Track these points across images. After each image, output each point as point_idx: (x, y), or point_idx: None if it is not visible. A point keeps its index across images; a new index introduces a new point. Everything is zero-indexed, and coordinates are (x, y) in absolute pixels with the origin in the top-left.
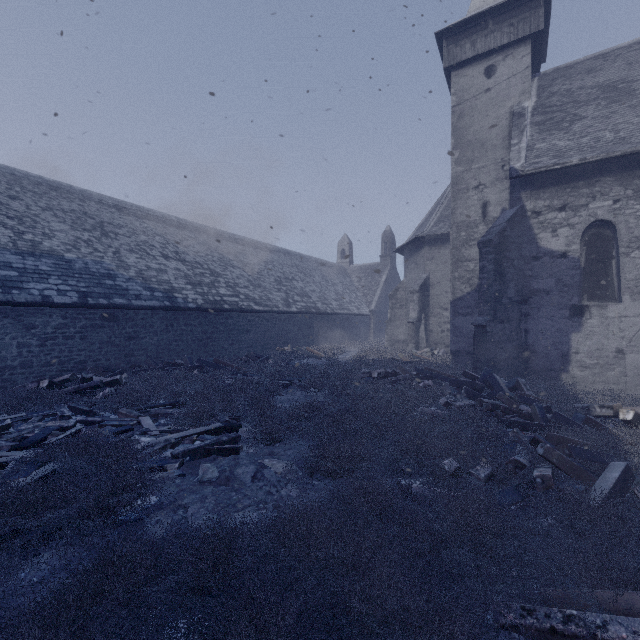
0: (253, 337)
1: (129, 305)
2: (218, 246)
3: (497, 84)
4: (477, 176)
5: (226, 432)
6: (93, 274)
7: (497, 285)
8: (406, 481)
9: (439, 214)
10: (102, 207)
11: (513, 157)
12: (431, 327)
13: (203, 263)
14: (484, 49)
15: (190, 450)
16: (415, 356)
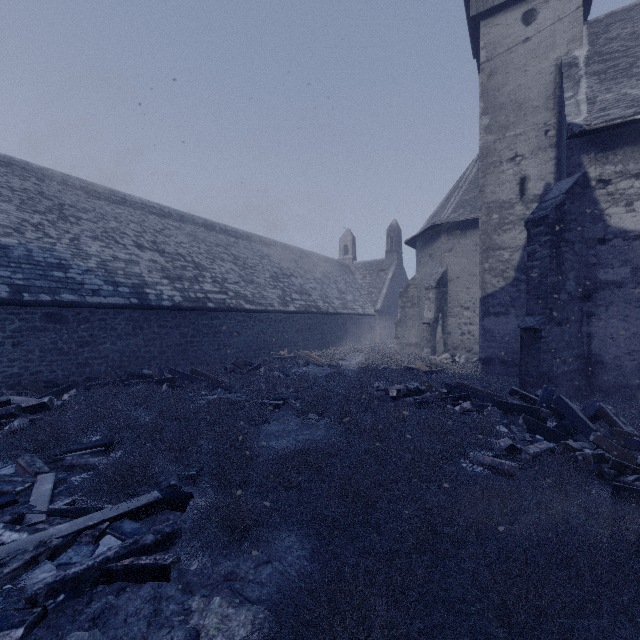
0: (244, 340)
1: (82, 302)
2: (206, 237)
3: (538, 32)
4: (513, 145)
5: (166, 508)
6: (37, 264)
7: (554, 276)
8: None
9: (458, 199)
10: (66, 188)
11: (570, 112)
12: (449, 329)
13: (186, 255)
14: None
15: (67, 580)
16: (435, 364)
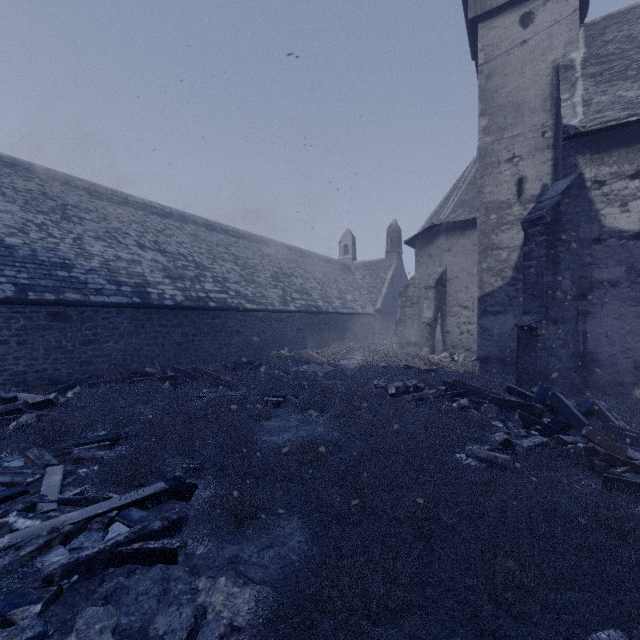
0: (244, 339)
1: (85, 301)
2: (207, 237)
3: (536, 34)
4: (510, 146)
5: (172, 498)
6: (41, 263)
7: (550, 275)
8: None
9: (457, 199)
10: (68, 189)
11: (566, 113)
12: (448, 328)
13: (187, 255)
14: None
15: (80, 561)
16: (434, 363)
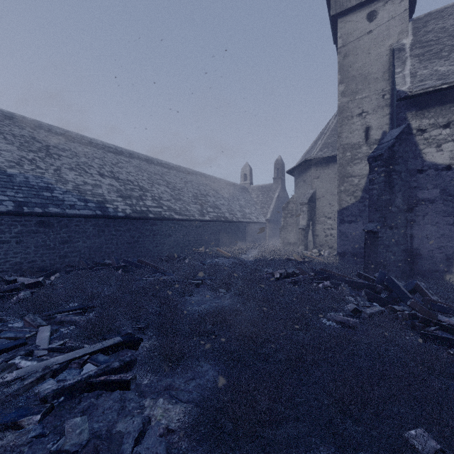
0: (174, 240)
1: (63, 213)
2: (148, 168)
3: (378, 26)
4: (360, 105)
5: (125, 347)
6: (32, 187)
7: (387, 195)
8: None
9: (323, 142)
10: (50, 134)
11: (398, 82)
12: (317, 232)
13: (134, 181)
14: None
15: (65, 388)
16: (307, 256)
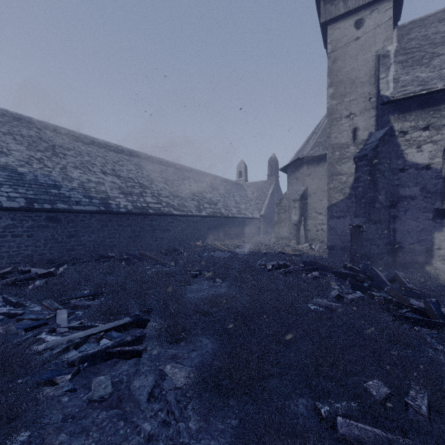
0: (172, 235)
1: (70, 209)
2: (147, 166)
3: (365, 33)
4: (348, 107)
5: (135, 327)
6: (41, 184)
7: (371, 192)
8: (326, 407)
9: (315, 141)
10: (55, 134)
11: (382, 87)
12: (309, 227)
13: (134, 178)
14: (354, 6)
15: (88, 355)
16: (298, 250)
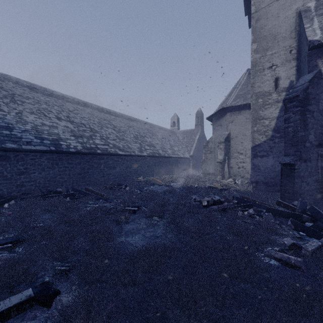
0: (118, 171)
1: (19, 149)
2: (98, 115)
3: None
4: (271, 59)
5: (37, 304)
6: None
7: (302, 131)
8: None
9: (236, 94)
10: (17, 86)
11: (309, 34)
12: (231, 165)
13: (86, 124)
14: None
15: None
16: (225, 185)
